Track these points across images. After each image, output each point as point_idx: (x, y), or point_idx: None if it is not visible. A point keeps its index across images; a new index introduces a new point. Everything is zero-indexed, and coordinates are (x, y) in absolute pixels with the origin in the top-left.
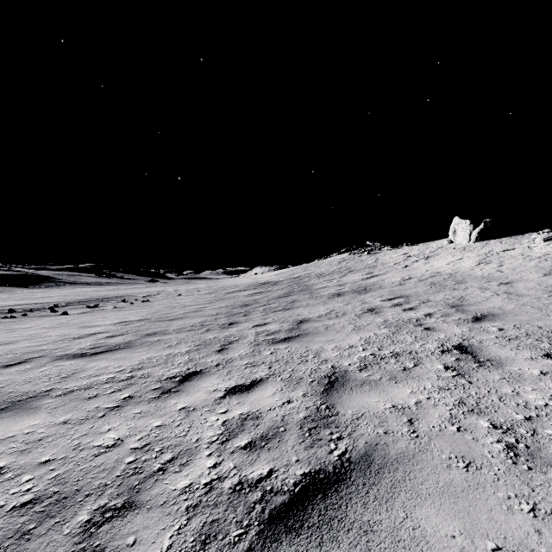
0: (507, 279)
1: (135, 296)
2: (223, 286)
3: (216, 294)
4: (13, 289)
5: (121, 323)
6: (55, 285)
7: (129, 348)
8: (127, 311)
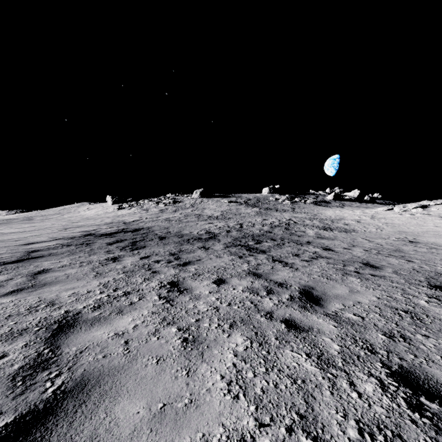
0: (87, 216)
1: None
2: None
3: None
4: None
5: None
6: None
7: None
8: None
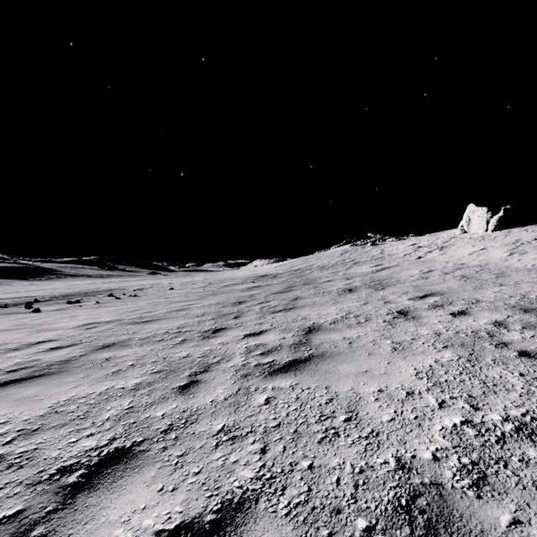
0: None
1: (126, 289)
2: (220, 279)
3: (210, 288)
4: (13, 281)
5: (85, 326)
6: (56, 278)
7: (58, 374)
8: (104, 309)
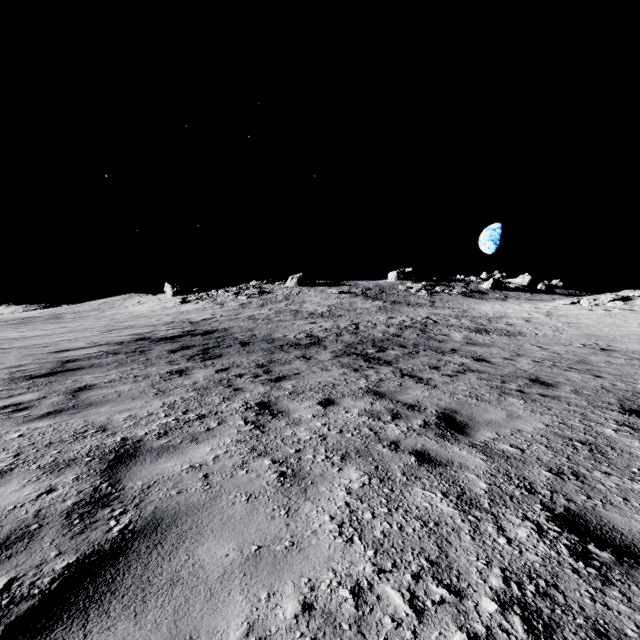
0: (137, 312)
1: None
2: None
3: None
4: None
5: None
6: None
7: None
8: None
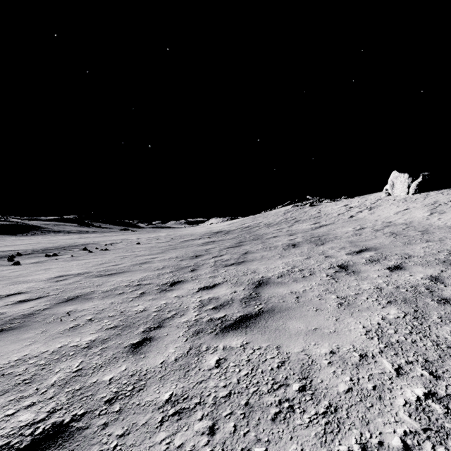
0: None
1: (99, 244)
2: (180, 235)
3: (171, 243)
4: (3, 237)
5: (55, 278)
6: (40, 233)
7: (18, 330)
8: (77, 262)
